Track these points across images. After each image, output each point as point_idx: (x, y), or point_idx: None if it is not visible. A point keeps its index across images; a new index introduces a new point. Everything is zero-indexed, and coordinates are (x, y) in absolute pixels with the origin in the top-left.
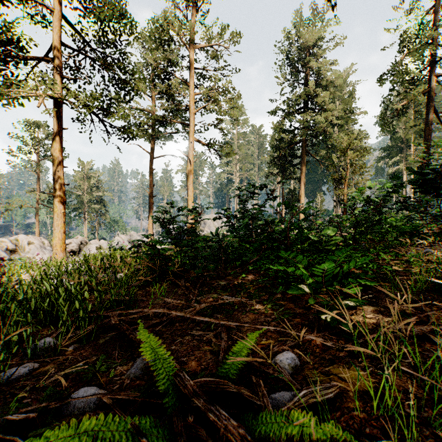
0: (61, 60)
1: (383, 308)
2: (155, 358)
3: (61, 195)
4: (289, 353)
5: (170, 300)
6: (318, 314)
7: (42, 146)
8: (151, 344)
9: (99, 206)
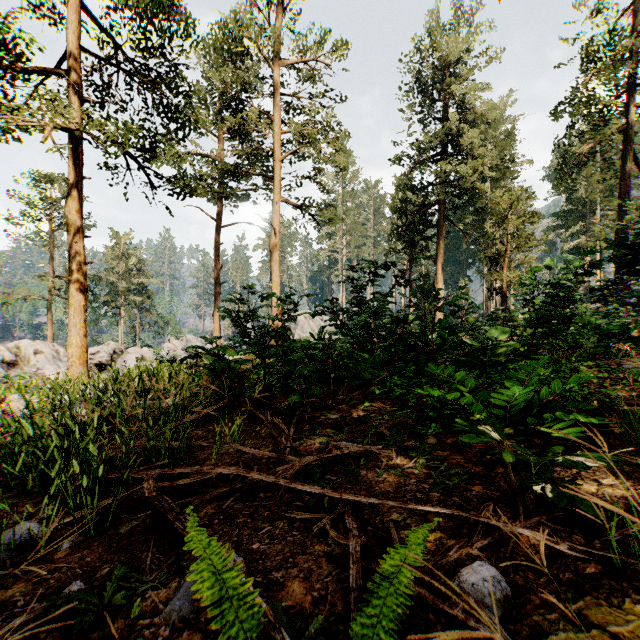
0: (81, 74)
1: (626, 465)
2: (220, 596)
3: (81, 279)
4: (486, 567)
5: (248, 450)
6: (527, 483)
7: (57, 209)
8: (213, 563)
9: (141, 297)
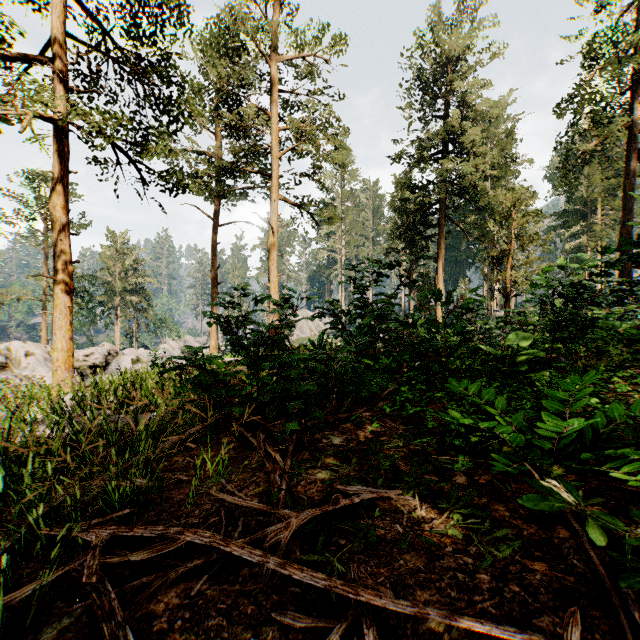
0: (66, 62)
1: None
2: None
3: (66, 279)
4: None
5: (231, 500)
6: (635, 584)
7: None
8: None
9: (137, 298)
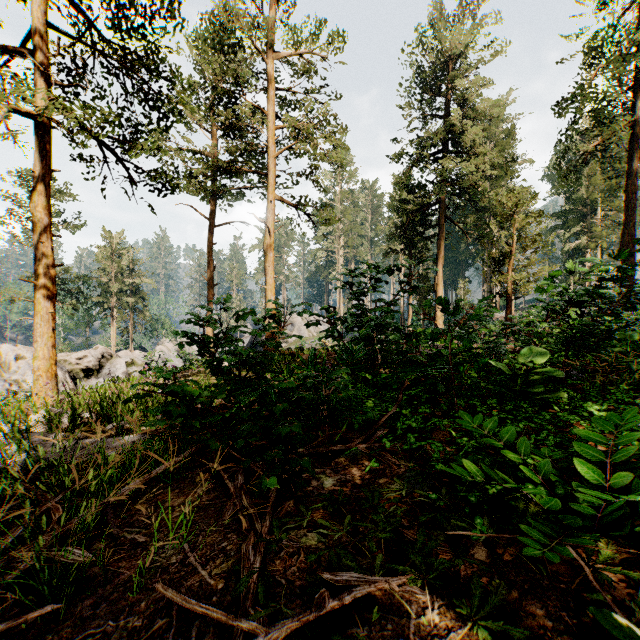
0: (48, 54)
1: None
2: None
3: (48, 284)
4: None
5: (181, 601)
6: None
7: None
8: None
9: (134, 298)
